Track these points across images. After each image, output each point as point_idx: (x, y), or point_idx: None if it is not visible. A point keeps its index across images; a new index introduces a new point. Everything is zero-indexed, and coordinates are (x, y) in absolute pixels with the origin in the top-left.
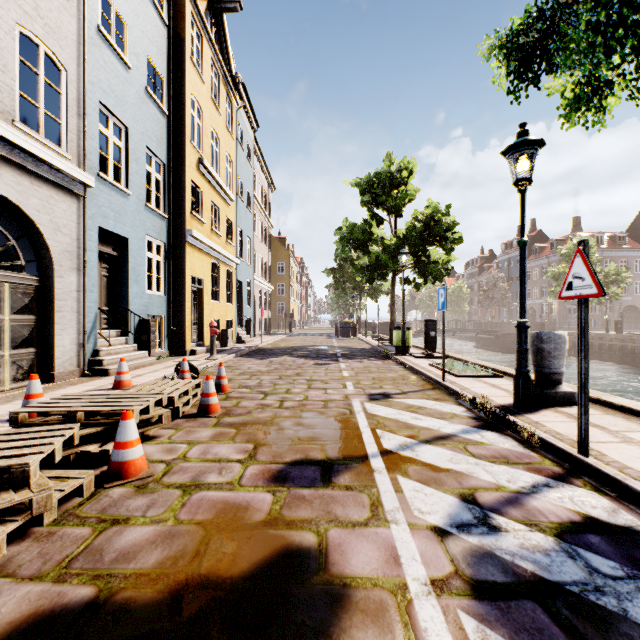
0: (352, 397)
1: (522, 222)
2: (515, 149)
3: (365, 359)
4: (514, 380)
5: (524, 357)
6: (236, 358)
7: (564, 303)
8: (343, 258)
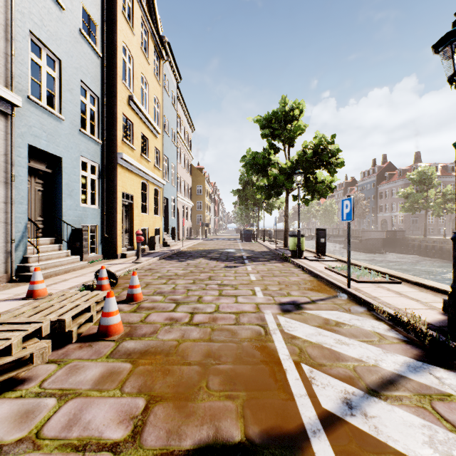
0: (263, 308)
1: None
2: (455, 37)
3: (267, 261)
4: (449, 298)
5: None
6: (159, 260)
7: (409, 216)
8: (246, 182)
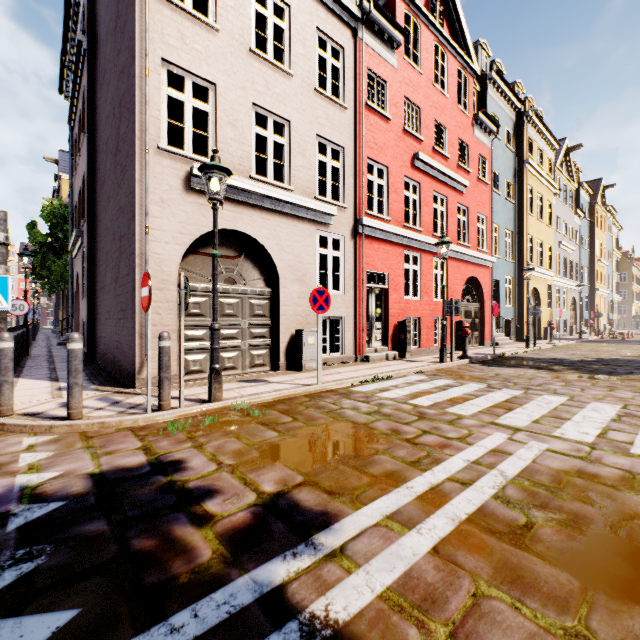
0: None
1: None
2: None
3: None
4: None
5: None
6: None
7: None
8: None
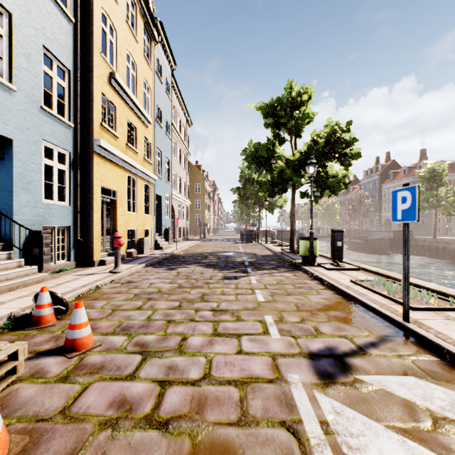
0: (285, 367)
1: None
2: None
3: (274, 270)
4: None
5: None
6: (145, 268)
7: None
8: (246, 179)
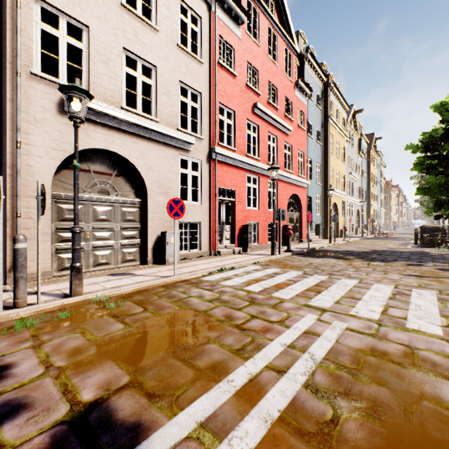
0: None
1: None
2: None
3: None
4: None
5: None
6: None
7: None
8: None
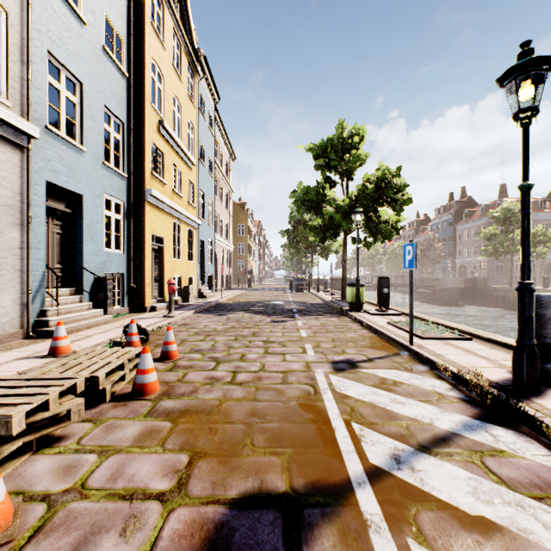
0: (314, 366)
1: (526, 162)
2: (519, 71)
3: (321, 315)
4: (514, 354)
5: (529, 327)
6: (195, 314)
7: (492, 261)
8: (297, 220)
